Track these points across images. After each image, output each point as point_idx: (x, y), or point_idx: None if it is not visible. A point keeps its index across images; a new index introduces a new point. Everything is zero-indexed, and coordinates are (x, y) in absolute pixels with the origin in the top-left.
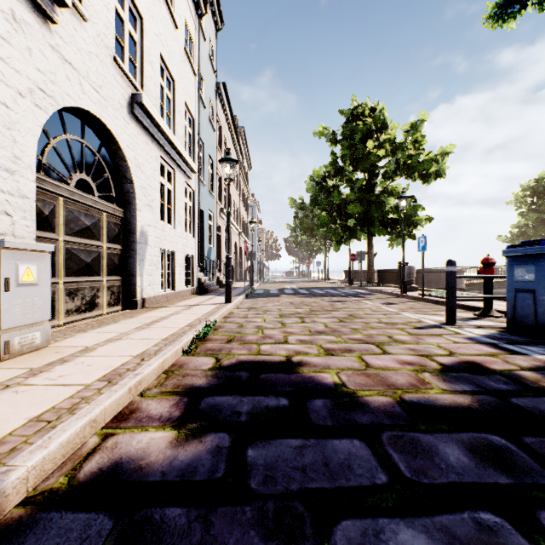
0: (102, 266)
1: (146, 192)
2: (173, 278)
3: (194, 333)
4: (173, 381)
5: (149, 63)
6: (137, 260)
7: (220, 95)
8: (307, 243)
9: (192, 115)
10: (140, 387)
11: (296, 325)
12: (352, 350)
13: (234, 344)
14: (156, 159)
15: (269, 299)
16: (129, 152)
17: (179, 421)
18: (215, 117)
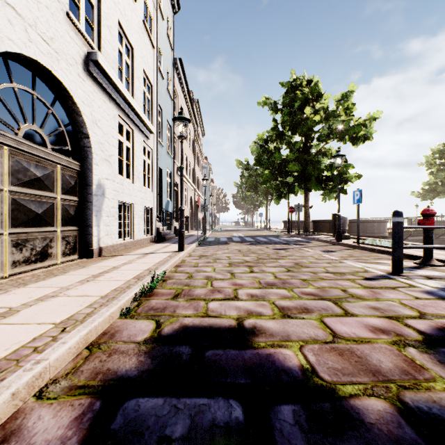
0: (56, 217)
1: (104, 147)
2: (132, 228)
3: (138, 288)
4: (93, 365)
5: (107, 27)
6: (93, 211)
7: (177, 70)
8: (251, 198)
9: (151, 83)
10: (39, 381)
11: (246, 276)
12: (310, 309)
13: (180, 300)
14: (114, 118)
15: (219, 246)
16: (84, 108)
17: None
18: (172, 88)
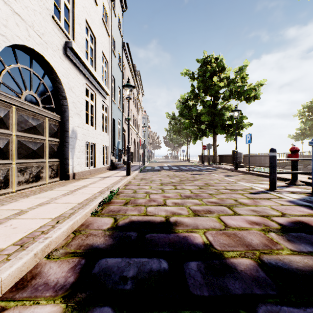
0: (45, 152)
1: (76, 105)
2: (94, 160)
3: (101, 198)
4: (77, 241)
5: (78, 24)
6: (69, 148)
7: (125, 50)
8: (177, 139)
9: (107, 60)
10: (47, 249)
11: (171, 191)
12: (212, 211)
13: (129, 206)
14: (83, 85)
15: (154, 172)
16: (63, 79)
17: (71, 289)
18: (121, 63)
